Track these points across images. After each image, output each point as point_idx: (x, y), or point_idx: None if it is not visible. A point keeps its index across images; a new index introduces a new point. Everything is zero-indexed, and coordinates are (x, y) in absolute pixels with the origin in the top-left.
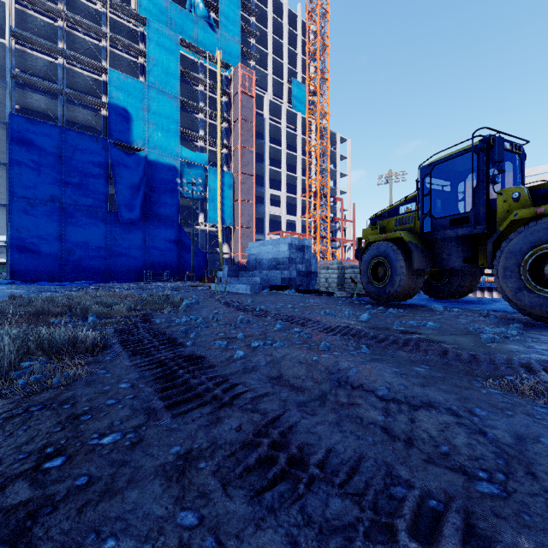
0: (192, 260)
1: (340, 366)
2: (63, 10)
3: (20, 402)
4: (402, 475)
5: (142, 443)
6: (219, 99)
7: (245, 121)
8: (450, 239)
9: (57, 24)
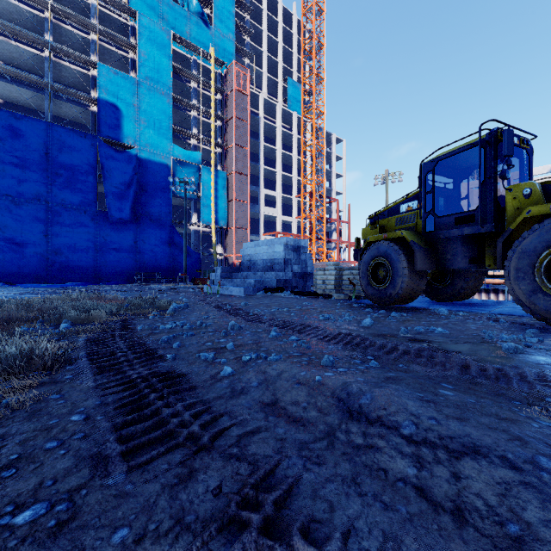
0: (184, 261)
1: (349, 389)
2: (49, 1)
3: None
4: None
5: (74, 522)
6: (213, 97)
7: (239, 119)
8: (455, 238)
9: (43, 15)
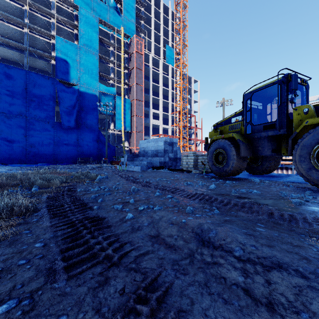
0: (106, 151)
1: (202, 227)
2: None
3: None
4: None
5: (33, 312)
6: (122, 56)
7: (138, 69)
8: (263, 138)
9: (24, 8)
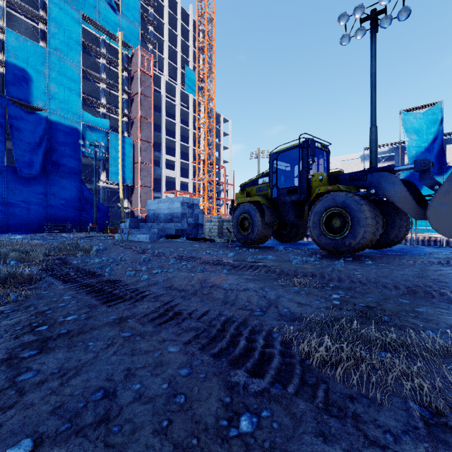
0: (94, 214)
1: (206, 277)
2: None
3: None
4: (225, 314)
5: (92, 317)
6: (120, 74)
7: (144, 95)
8: (288, 203)
9: None
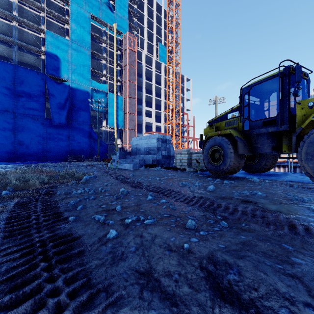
0: (98, 149)
1: (215, 260)
2: None
3: None
4: None
5: None
6: (115, 52)
7: (131, 66)
8: (263, 134)
9: (12, 0)
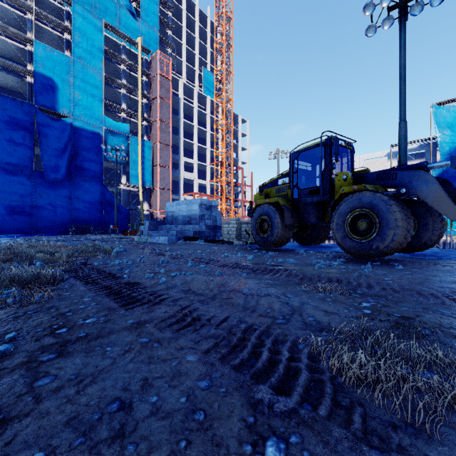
0: (115, 216)
1: (225, 281)
2: None
3: (17, 310)
4: (246, 321)
5: (111, 320)
6: (140, 79)
7: (163, 99)
8: (309, 204)
9: None
